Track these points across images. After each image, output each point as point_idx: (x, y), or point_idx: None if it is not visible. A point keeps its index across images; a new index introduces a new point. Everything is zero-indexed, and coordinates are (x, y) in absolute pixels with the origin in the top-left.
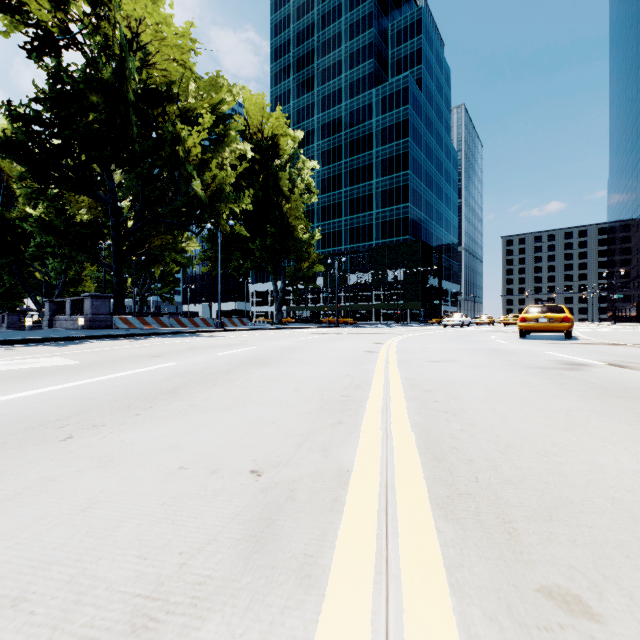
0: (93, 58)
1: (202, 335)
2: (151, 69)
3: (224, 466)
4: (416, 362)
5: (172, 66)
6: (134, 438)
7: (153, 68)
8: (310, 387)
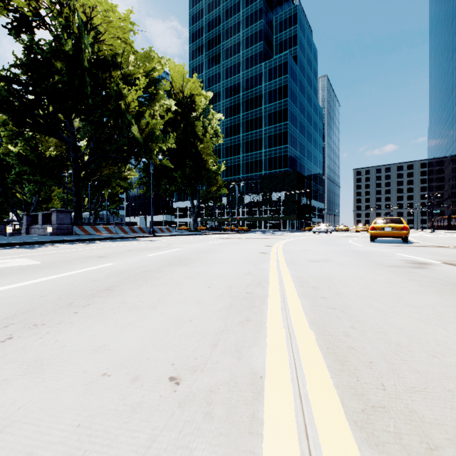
0: (58, 35)
1: (138, 240)
2: (101, 44)
3: (145, 372)
4: (300, 262)
5: (116, 42)
6: (67, 338)
7: (102, 43)
8: (220, 284)
